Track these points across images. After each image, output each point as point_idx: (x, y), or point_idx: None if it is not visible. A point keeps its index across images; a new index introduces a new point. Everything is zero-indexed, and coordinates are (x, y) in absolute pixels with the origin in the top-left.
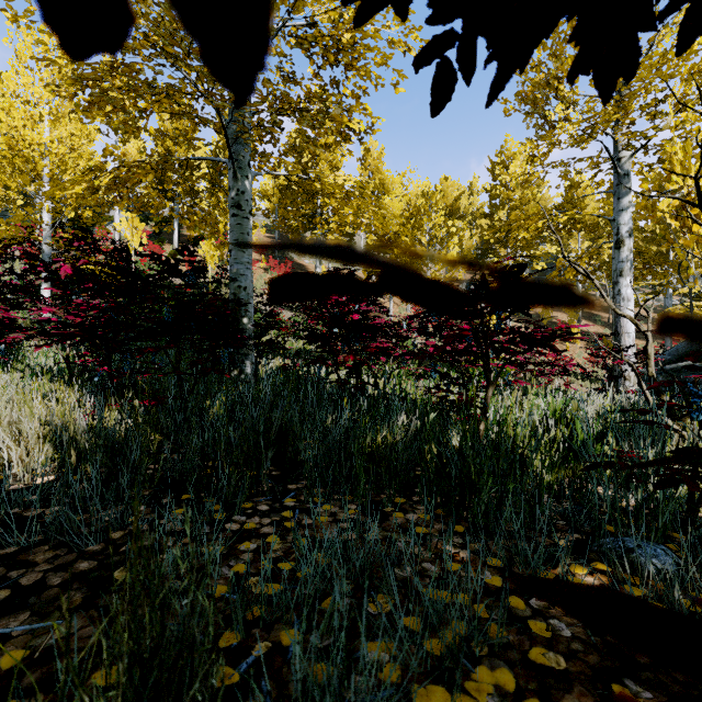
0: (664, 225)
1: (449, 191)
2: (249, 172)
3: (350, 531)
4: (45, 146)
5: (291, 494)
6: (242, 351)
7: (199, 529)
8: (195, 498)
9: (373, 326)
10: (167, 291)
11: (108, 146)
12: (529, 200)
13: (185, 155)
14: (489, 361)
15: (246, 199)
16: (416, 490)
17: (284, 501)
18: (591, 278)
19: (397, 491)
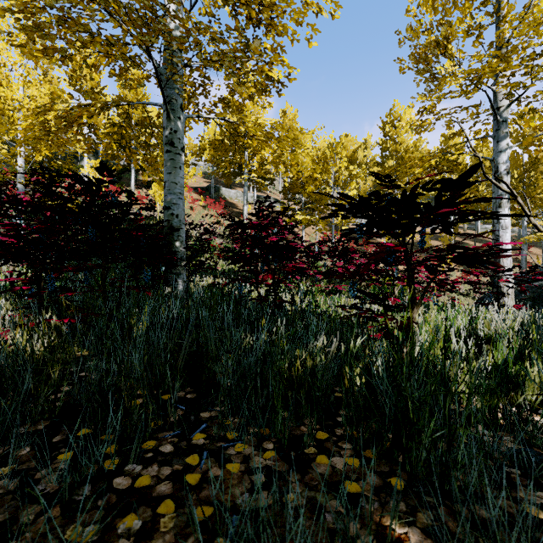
0: (520, 171)
1: (348, 145)
2: (181, 114)
3: (265, 489)
4: (19, 102)
5: (202, 426)
6: (175, 271)
7: (76, 490)
8: (93, 434)
9: (290, 247)
10: (123, 223)
11: (55, 90)
12: (412, 151)
13: (140, 116)
14: (413, 280)
15: (178, 137)
16: (338, 419)
17: (192, 438)
18: (515, 195)
19: (318, 421)
